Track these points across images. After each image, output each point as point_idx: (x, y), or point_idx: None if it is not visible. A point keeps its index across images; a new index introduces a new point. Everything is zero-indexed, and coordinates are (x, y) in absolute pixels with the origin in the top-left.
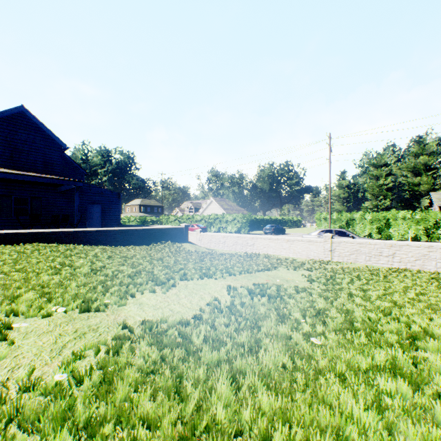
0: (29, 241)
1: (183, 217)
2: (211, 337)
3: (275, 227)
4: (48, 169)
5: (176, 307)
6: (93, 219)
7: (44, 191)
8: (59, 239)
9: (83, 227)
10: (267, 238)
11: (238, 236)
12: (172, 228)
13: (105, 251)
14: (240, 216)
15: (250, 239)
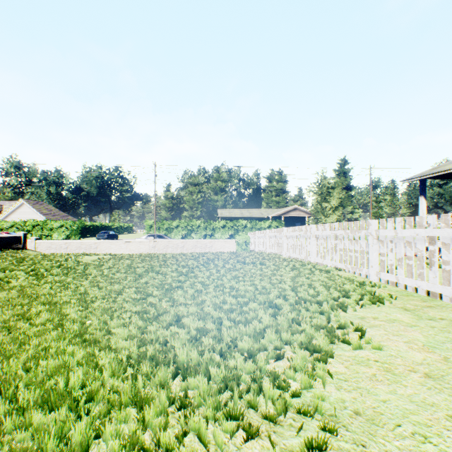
0: None
1: None
2: (120, 257)
3: (109, 234)
4: None
5: None
6: None
7: None
8: None
9: None
10: (109, 241)
11: (82, 242)
12: (10, 237)
13: None
14: (71, 223)
15: (94, 243)
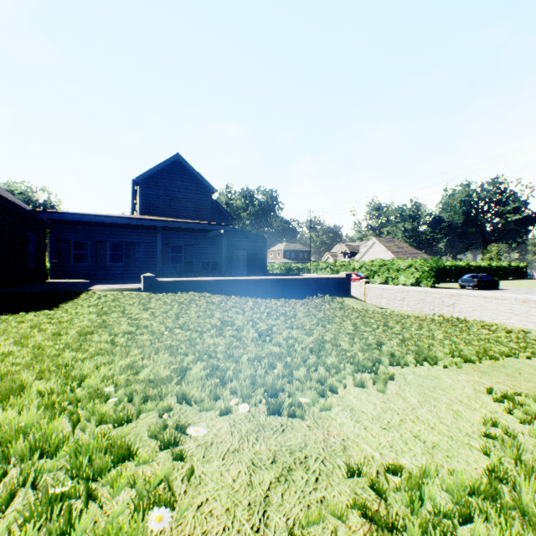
0: (185, 290)
1: (336, 264)
2: None
3: (480, 278)
4: (199, 215)
5: (420, 430)
6: (239, 266)
7: (195, 238)
8: (210, 288)
9: (229, 275)
10: (479, 295)
11: (425, 291)
12: (329, 278)
13: (259, 305)
14: (419, 262)
15: (447, 296)
